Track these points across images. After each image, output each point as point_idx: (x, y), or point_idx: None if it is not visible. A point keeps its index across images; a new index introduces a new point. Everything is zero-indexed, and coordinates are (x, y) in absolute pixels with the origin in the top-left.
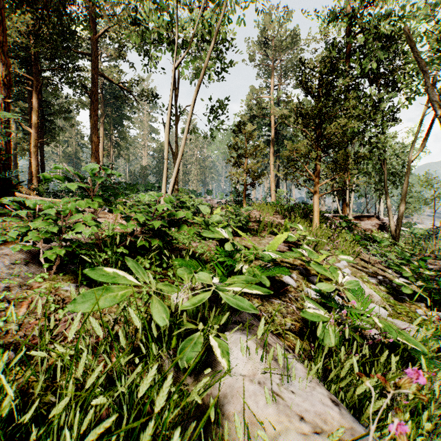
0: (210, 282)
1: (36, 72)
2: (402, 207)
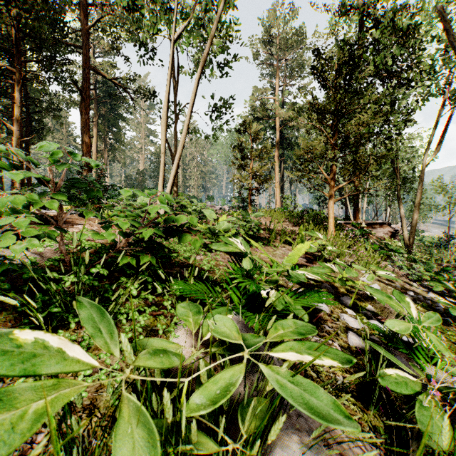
0: (238, 341)
1: (18, 63)
2: (415, 213)
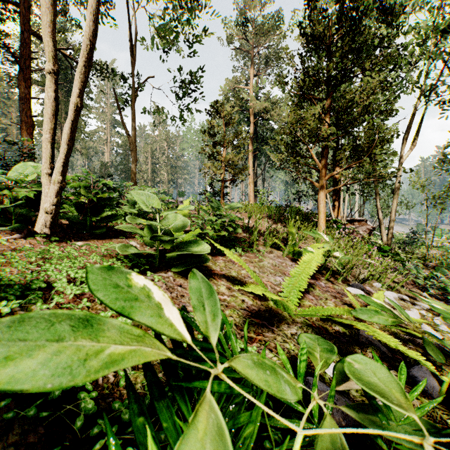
0: None
1: None
2: (394, 210)
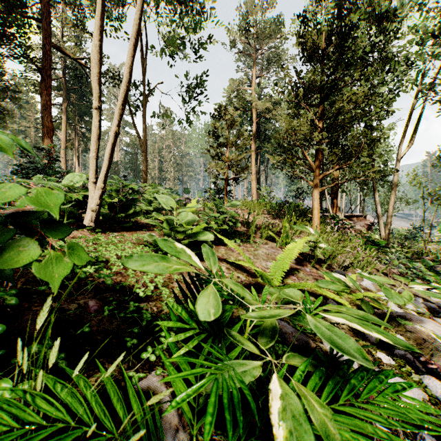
0: None
1: None
2: (391, 206)
